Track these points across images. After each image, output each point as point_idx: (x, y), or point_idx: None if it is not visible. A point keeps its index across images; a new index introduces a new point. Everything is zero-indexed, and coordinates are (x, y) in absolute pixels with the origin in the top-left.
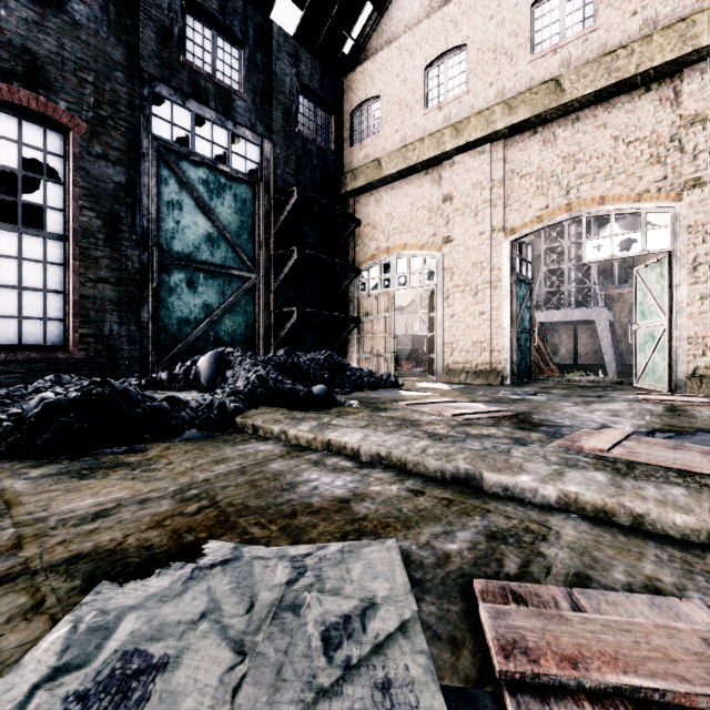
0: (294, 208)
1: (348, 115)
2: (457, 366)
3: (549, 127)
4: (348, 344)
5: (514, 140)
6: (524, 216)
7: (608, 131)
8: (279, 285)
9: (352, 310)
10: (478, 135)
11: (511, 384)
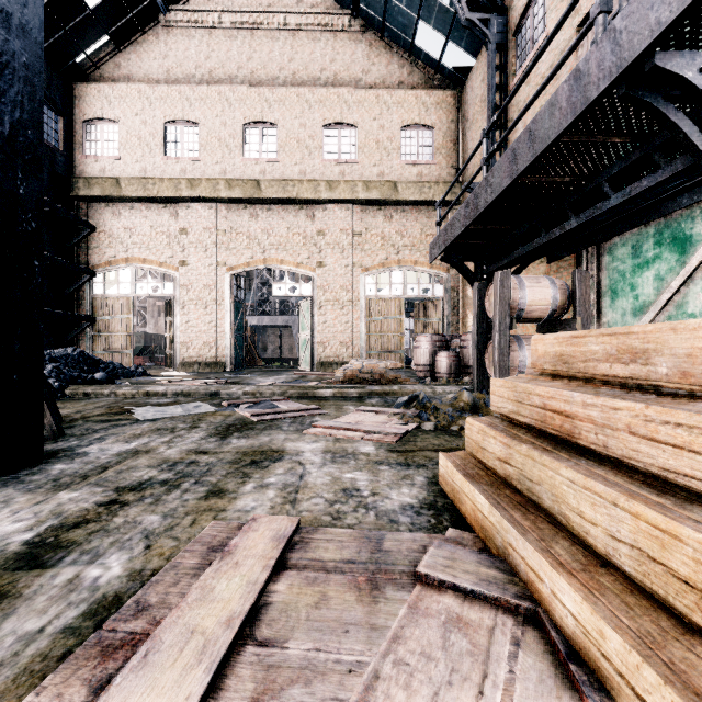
0: None
1: (81, 123)
2: (192, 360)
3: (254, 207)
4: (80, 341)
5: (232, 207)
6: (239, 260)
7: (285, 223)
8: None
9: (84, 308)
10: (208, 195)
11: (231, 371)
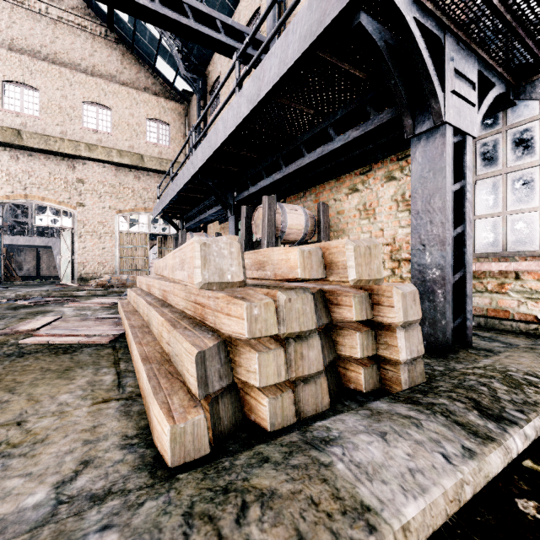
0: None
1: None
2: None
3: (14, 151)
4: None
5: None
6: None
7: (46, 168)
8: None
9: None
10: None
11: None
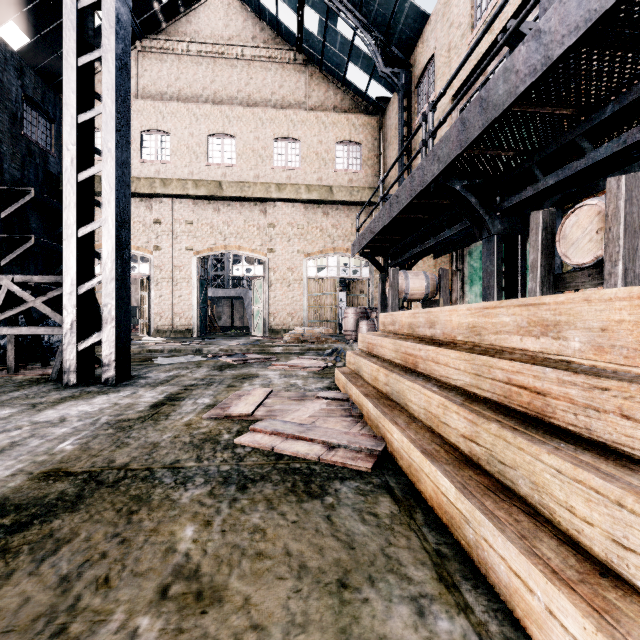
0: (28, 203)
1: None
2: (164, 327)
3: (217, 203)
4: None
5: (199, 202)
6: (204, 246)
7: (242, 216)
8: (8, 262)
9: None
10: (178, 193)
11: (197, 336)
